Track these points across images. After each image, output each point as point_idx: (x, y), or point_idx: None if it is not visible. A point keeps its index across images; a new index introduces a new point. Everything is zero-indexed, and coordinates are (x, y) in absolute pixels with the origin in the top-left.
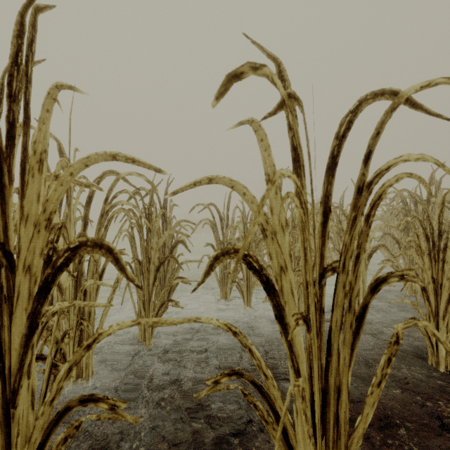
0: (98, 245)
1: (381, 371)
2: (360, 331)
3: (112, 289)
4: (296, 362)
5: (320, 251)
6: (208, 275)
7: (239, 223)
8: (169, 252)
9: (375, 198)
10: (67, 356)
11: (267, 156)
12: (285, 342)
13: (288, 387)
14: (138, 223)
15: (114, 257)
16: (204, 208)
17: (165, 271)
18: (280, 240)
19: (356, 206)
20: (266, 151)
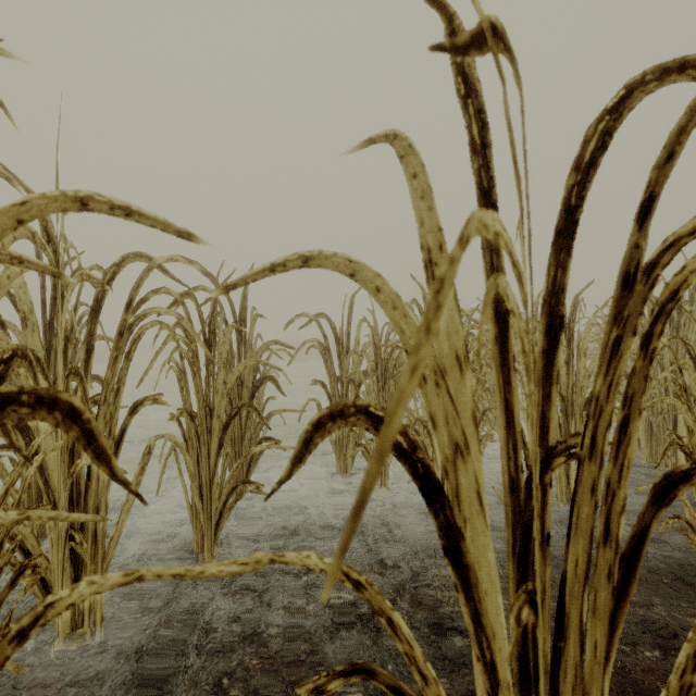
0: (46, 402)
1: (679, 678)
2: (630, 588)
3: (140, 466)
4: (488, 648)
5: (541, 411)
6: (301, 463)
7: (367, 346)
8: (249, 395)
9: (662, 298)
10: (55, 590)
11: (426, 209)
12: (464, 604)
13: (456, 646)
14: (189, 348)
15: (84, 430)
16: (309, 321)
17: (243, 428)
18: (454, 386)
19: (620, 315)
20: (424, 199)
